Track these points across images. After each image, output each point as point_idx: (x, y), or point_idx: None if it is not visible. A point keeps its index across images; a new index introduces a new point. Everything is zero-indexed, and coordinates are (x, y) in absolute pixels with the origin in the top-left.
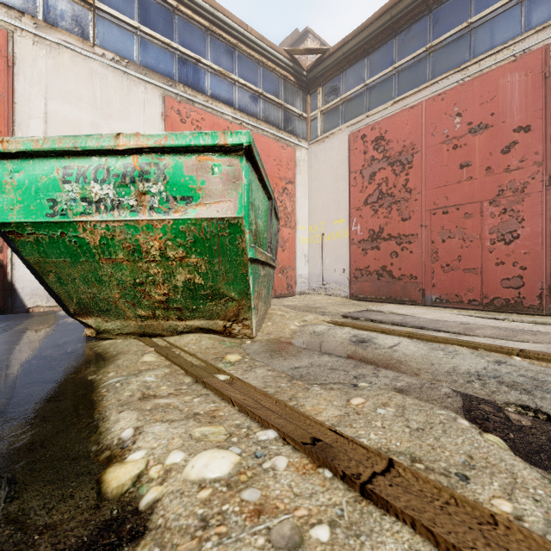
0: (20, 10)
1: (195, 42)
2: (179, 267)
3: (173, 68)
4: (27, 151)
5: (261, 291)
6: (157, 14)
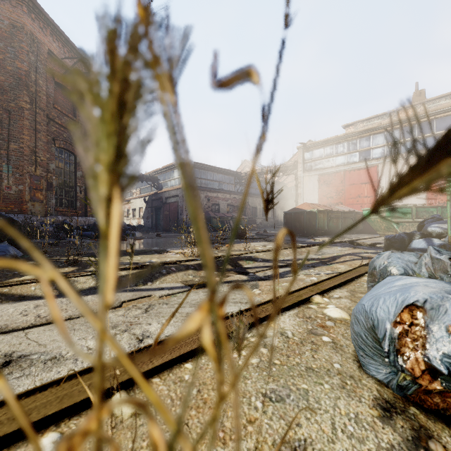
0: (380, 158)
1: (446, 124)
2: (383, 223)
3: (433, 142)
4: (366, 210)
5: (407, 228)
6: (425, 126)
